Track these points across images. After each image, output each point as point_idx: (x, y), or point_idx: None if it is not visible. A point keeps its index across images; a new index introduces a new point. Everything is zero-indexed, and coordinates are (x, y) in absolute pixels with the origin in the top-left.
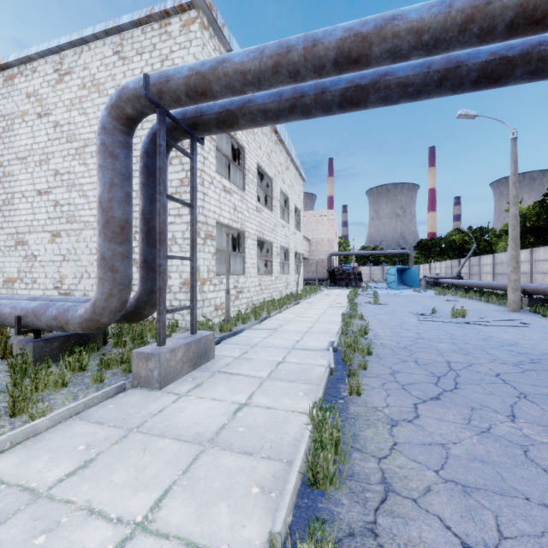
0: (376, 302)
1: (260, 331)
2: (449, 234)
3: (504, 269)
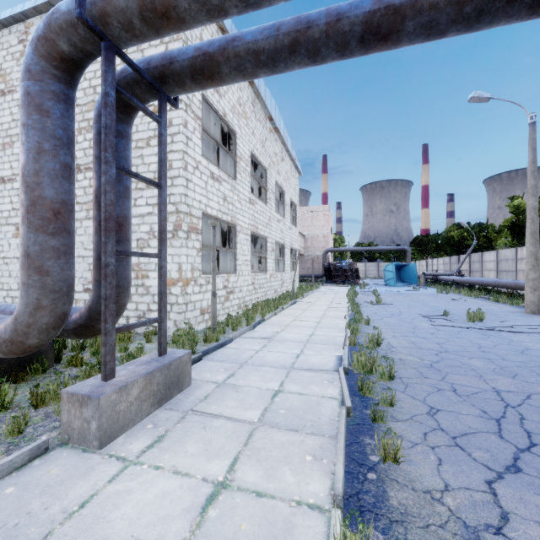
0: (378, 302)
1: (252, 341)
2: (448, 230)
3: (509, 266)
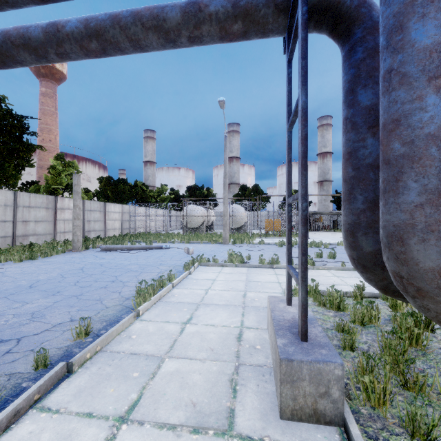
0: None
1: None
2: None
3: None
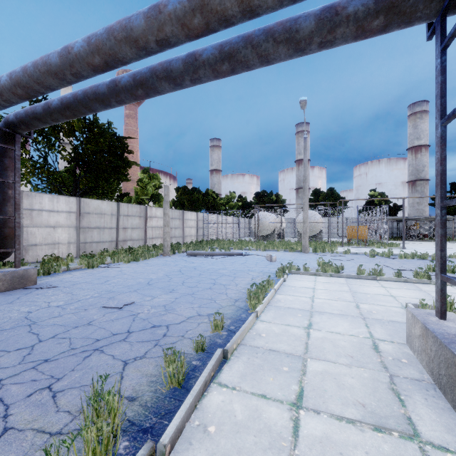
0: None
1: None
2: None
3: None
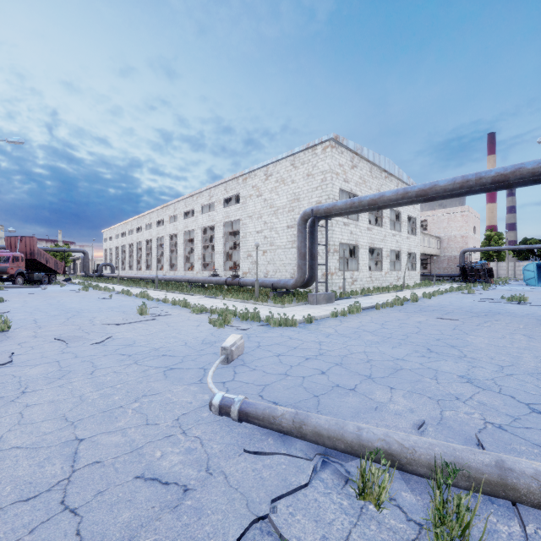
0: (469, 292)
1: (360, 299)
2: None
3: None
